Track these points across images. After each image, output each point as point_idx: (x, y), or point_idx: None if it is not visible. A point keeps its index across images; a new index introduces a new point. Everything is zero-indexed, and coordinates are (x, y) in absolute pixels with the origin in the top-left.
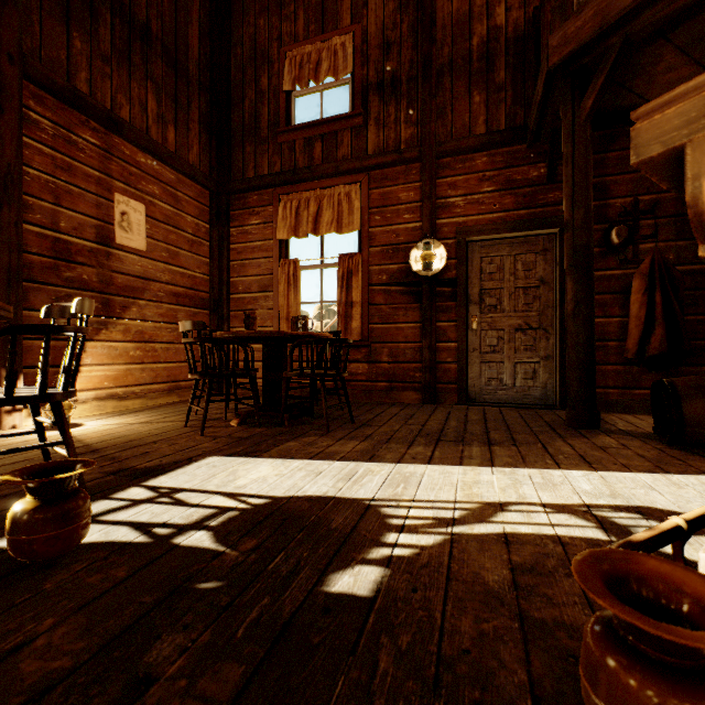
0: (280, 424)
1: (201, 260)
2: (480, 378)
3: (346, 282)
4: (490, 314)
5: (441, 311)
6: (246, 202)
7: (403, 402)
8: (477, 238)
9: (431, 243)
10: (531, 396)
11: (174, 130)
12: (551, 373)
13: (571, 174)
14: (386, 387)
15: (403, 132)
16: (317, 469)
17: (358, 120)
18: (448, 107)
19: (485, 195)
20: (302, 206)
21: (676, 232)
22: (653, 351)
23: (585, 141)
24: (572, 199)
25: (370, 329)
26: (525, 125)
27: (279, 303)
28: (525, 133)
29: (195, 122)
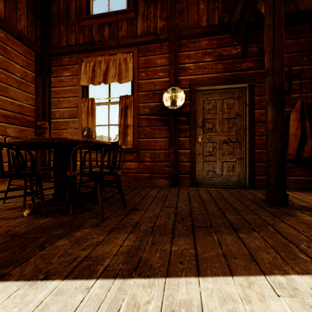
0: (64, 213)
1: (28, 95)
2: (203, 170)
3: (124, 113)
4: (209, 133)
5: (181, 131)
6: (61, 61)
7: (158, 185)
8: (202, 88)
9: (176, 89)
10: (231, 180)
11: (3, 3)
12: (242, 168)
13: (272, 37)
14: (148, 176)
15: (158, 23)
16: (64, 311)
17: (131, 14)
18: (185, 10)
19: (206, 63)
20: (96, 65)
21: (311, 88)
22: (307, 155)
23: (281, 15)
24: (272, 54)
25: (139, 142)
26: (230, 22)
27: (82, 125)
28: (230, 27)
29: (23, 4)
